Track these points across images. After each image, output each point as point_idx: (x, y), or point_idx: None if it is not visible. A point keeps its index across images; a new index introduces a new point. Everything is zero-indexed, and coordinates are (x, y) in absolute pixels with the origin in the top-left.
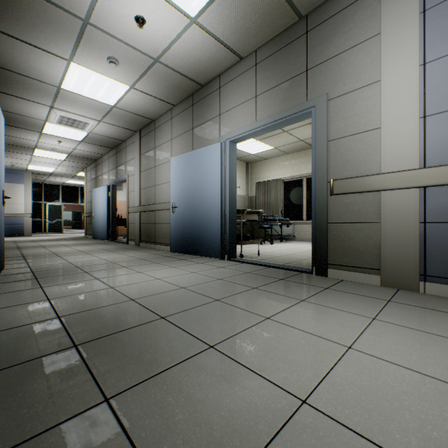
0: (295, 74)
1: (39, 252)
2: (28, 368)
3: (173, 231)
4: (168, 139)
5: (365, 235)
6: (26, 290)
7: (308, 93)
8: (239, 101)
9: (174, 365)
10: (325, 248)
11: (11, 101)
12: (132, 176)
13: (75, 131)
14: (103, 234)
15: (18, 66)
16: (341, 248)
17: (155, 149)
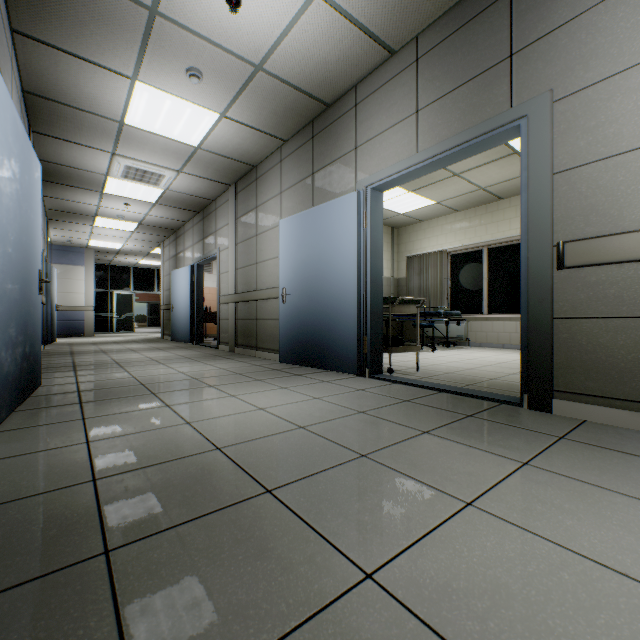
0: (489, 65)
1: (97, 360)
2: (6, 608)
3: (284, 331)
4: (275, 193)
5: (632, 341)
6: (59, 424)
7: (513, 94)
8: (387, 123)
9: (294, 627)
10: (547, 363)
11: (60, 147)
12: (225, 251)
13: (146, 189)
14: (185, 335)
15: (65, 94)
16: (579, 364)
17: (257, 209)
